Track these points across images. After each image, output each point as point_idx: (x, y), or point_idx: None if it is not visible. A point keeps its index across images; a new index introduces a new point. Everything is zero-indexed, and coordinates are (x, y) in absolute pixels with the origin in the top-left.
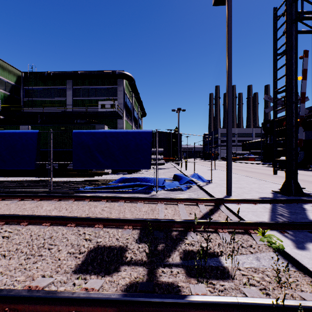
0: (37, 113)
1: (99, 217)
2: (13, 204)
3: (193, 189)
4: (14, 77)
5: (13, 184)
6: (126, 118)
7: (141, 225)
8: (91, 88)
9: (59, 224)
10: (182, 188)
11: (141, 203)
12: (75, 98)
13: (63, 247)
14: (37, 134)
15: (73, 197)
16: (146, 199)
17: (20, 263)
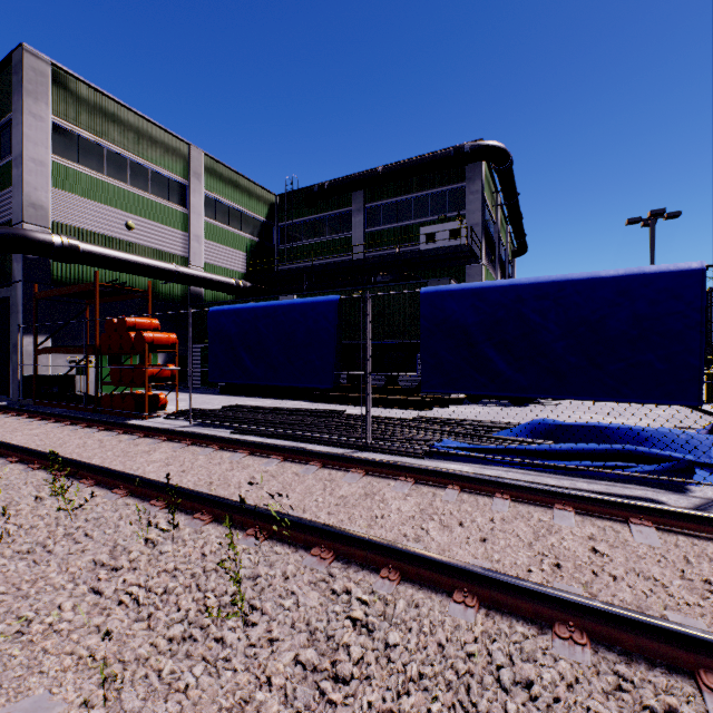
0: (303, 271)
1: (702, 634)
2: (313, 479)
3: None
4: (264, 208)
5: (283, 417)
6: (486, 260)
7: None
8: (403, 202)
9: (509, 610)
10: None
11: None
12: (370, 230)
13: None
14: (337, 304)
15: (453, 477)
16: None
17: None
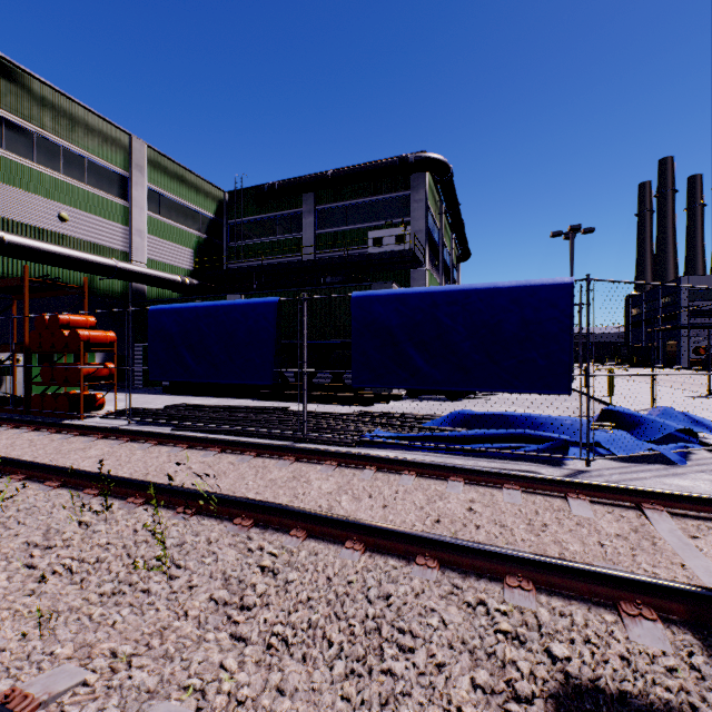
0: (252, 270)
1: (511, 551)
2: (246, 467)
3: (705, 461)
4: (213, 204)
5: (226, 414)
6: (430, 265)
7: (688, 611)
8: (352, 206)
9: (387, 551)
10: (669, 456)
11: (581, 502)
12: (320, 231)
13: (444, 653)
14: (276, 306)
15: (371, 460)
16: (593, 488)
17: (345, 694)
